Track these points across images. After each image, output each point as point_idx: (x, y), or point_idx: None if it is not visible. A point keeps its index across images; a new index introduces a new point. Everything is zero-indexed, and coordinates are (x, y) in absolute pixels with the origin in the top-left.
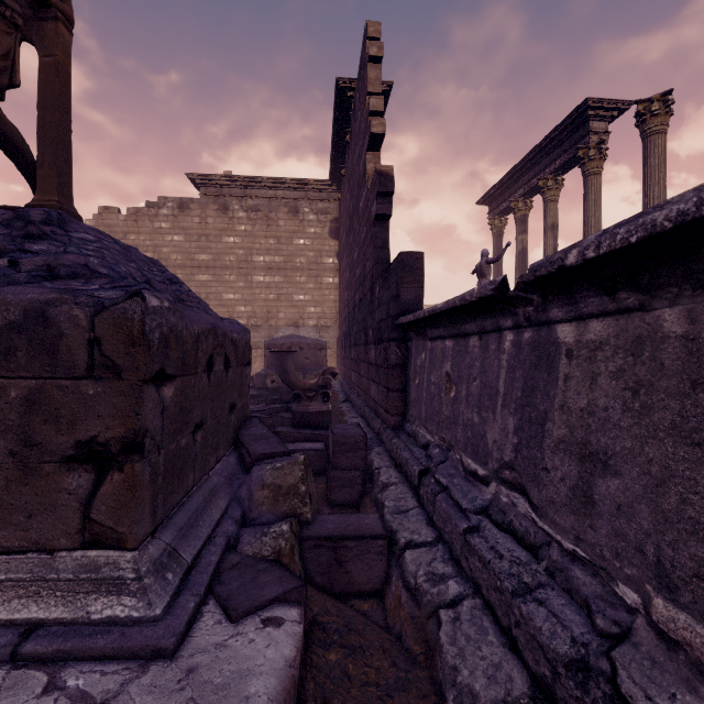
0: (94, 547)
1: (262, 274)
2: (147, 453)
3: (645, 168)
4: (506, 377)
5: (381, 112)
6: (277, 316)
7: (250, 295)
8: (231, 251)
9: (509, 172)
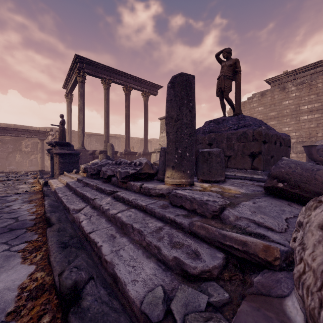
0: (253, 170)
1: (305, 115)
2: (262, 155)
3: None
4: None
5: None
6: (316, 135)
7: (298, 127)
8: (287, 107)
9: None
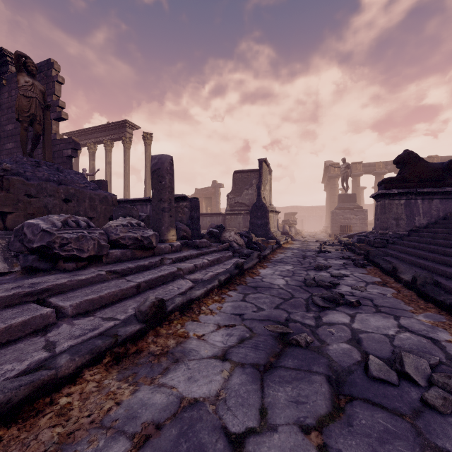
0: None
1: None
2: None
3: (145, 155)
4: (149, 212)
5: (64, 108)
6: None
7: None
8: None
9: (87, 128)
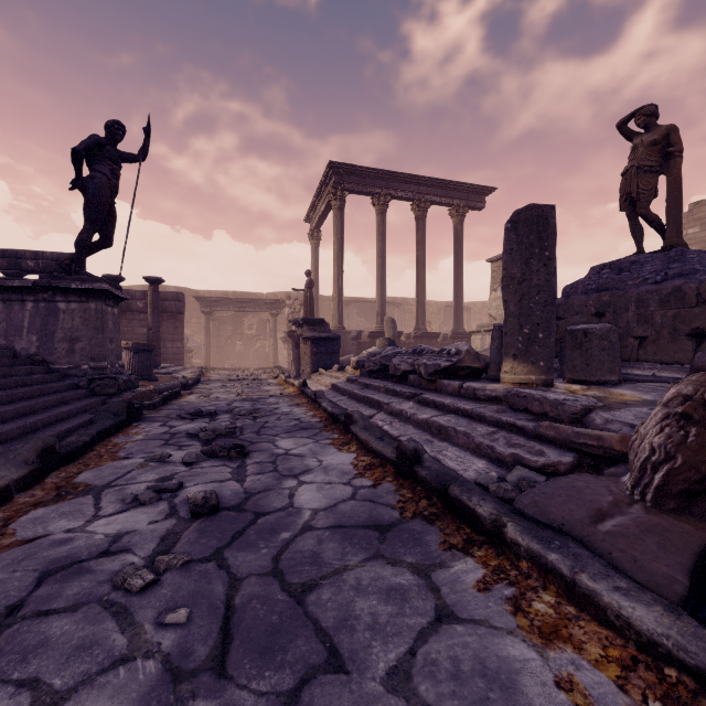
0: None
1: None
2: None
3: None
4: None
5: None
6: None
7: None
8: None
9: None
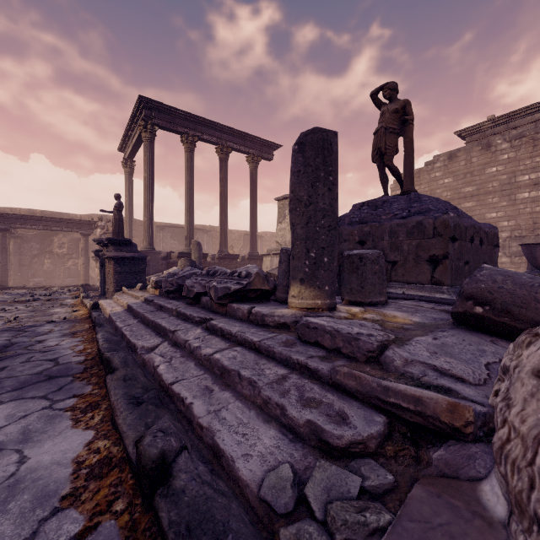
0: (434, 285)
1: (526, 191)
2: (449, 260)
3: None
4: None
5: None
6: None
7: (513, 211)
8: (493, 178)
9: None
